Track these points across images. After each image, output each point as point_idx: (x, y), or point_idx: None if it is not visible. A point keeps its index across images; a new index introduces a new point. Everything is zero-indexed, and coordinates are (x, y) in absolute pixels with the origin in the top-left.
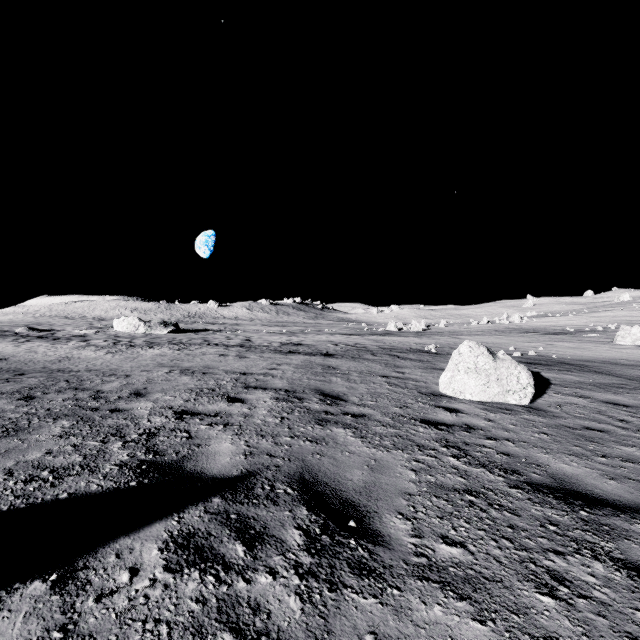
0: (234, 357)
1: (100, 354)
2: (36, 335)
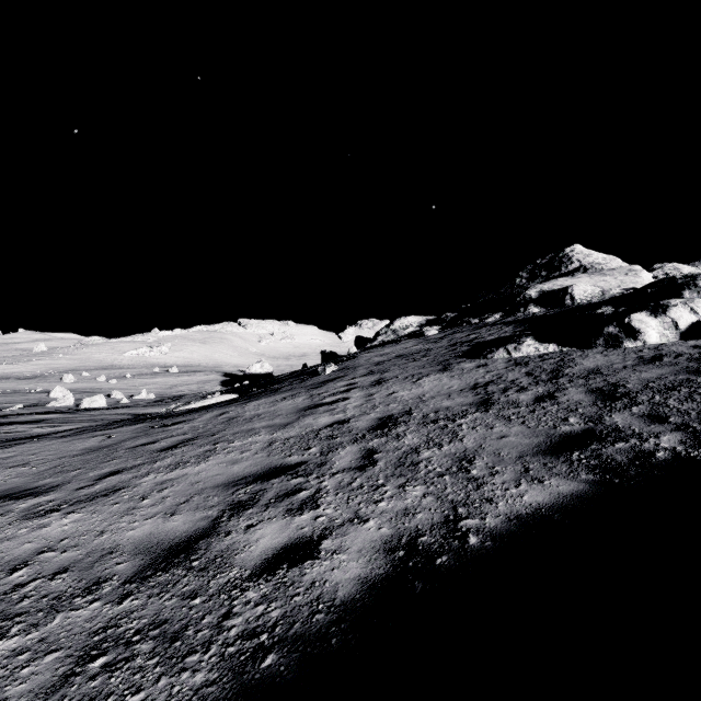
0: None
1: None
2: None
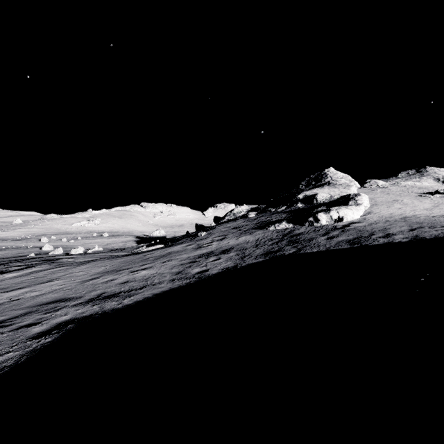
0: None
1: None
2: None
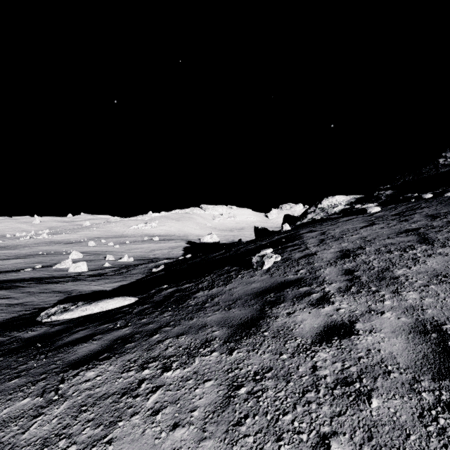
0: None
1: None
2: None
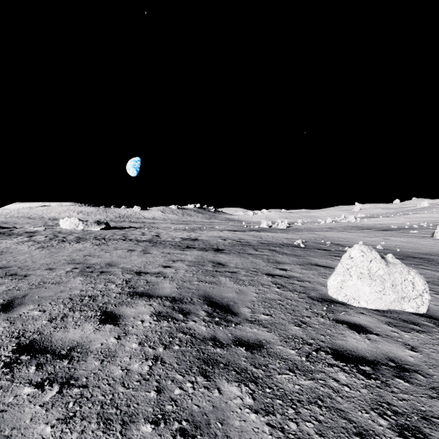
0: (139, 252)
1: (32, 249)
2: None
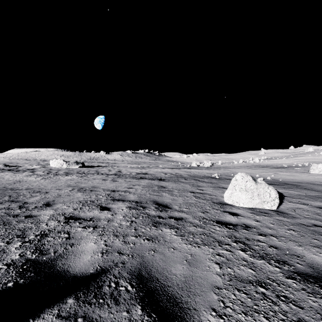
0: (110, 181)
1: (38, 179)
2: (7, 169)
